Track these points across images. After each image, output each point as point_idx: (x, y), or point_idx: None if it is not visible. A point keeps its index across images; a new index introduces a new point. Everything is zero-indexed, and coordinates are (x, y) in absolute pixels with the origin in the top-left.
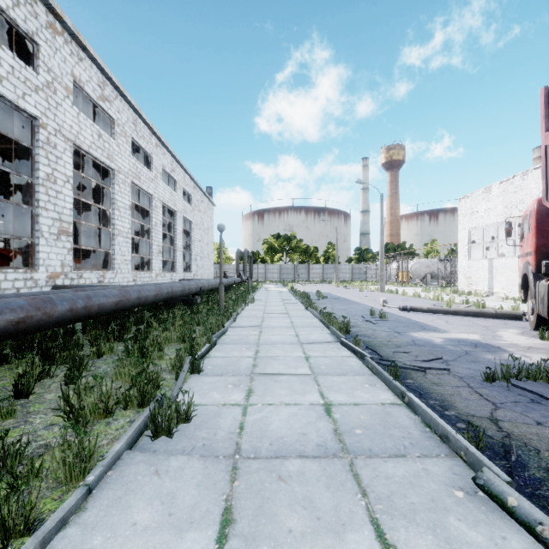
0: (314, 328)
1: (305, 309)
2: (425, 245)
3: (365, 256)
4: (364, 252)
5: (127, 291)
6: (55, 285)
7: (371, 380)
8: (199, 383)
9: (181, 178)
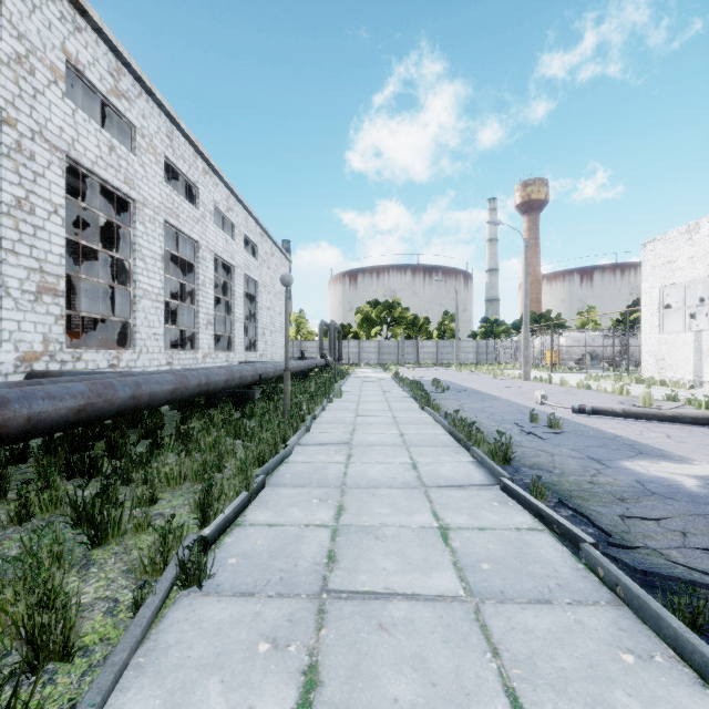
0: (441, 447)
1: (420, 408)
2: (579, 315)
3: (495, 330)
4: (494, 324)
5: (109, 385)
6: (31, 371)
7: (626, 630)
8: (189, 627)
9: (242, 221)
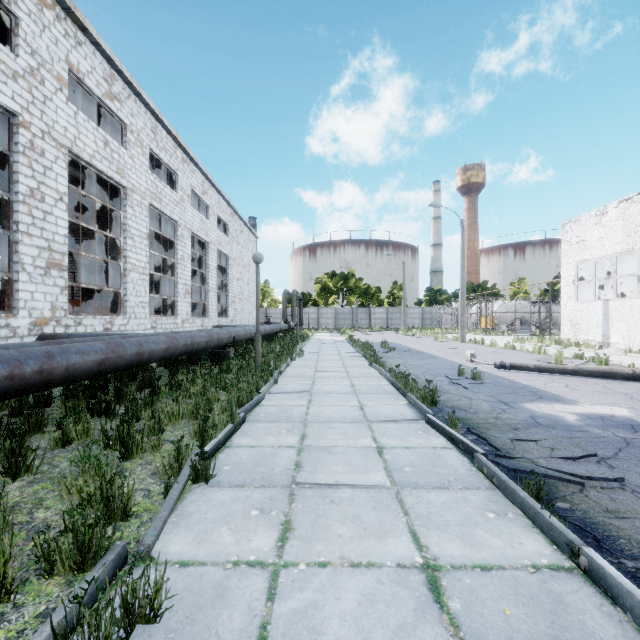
0: (384, 394)
1: (369, 365)
2: (512, 285)
3: (438, 298)
4: (437, 293)
5: (120, 344)
6: (42, 334)
7: (494, 501)
8: (203, 503)
9: (215, 203)
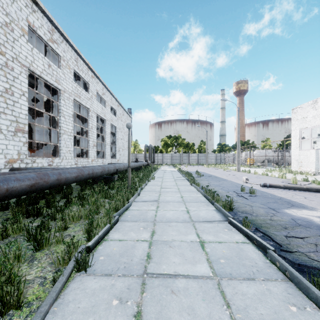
0: (200, 203)
1: (190, 184)
2: (262, 142)
3: (224, 149)
4: (224, 146)
5: (46, 174)
6: (12, 167)
7: (291, 294)
8: (79, 292)
9: (109, 99)
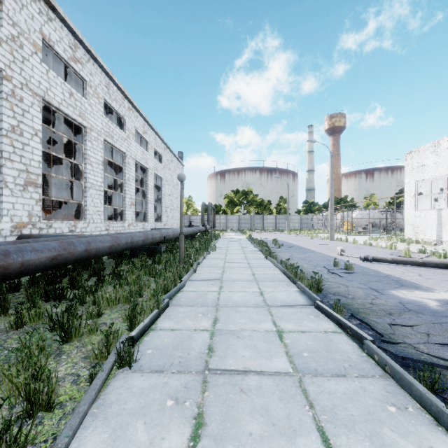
0: (278, 282)
1: (265, 258)
2: (365, 199)
3: (312, 208)
4: (311, 205)
5: (71, 243)
6: (21, 234)
7: (391, 392)
8: (123, 391)
9: (152, 140)
